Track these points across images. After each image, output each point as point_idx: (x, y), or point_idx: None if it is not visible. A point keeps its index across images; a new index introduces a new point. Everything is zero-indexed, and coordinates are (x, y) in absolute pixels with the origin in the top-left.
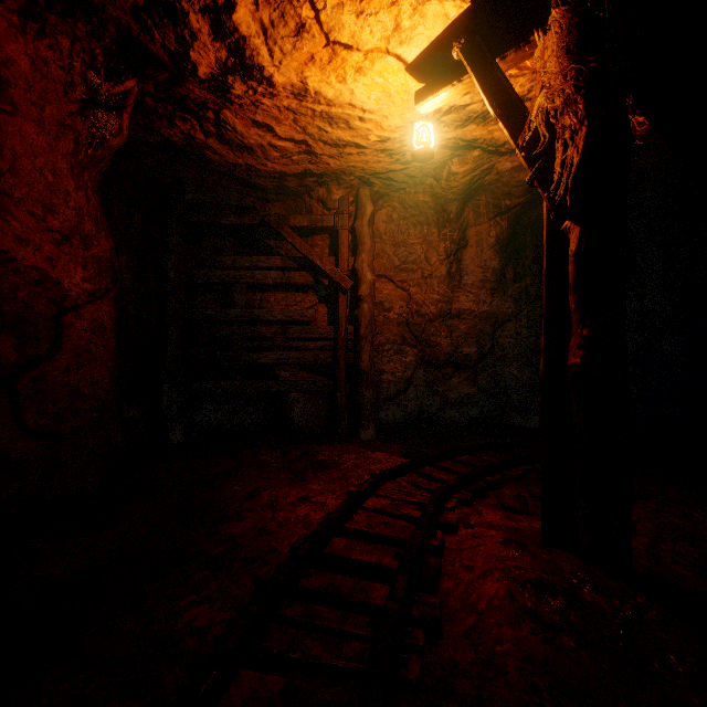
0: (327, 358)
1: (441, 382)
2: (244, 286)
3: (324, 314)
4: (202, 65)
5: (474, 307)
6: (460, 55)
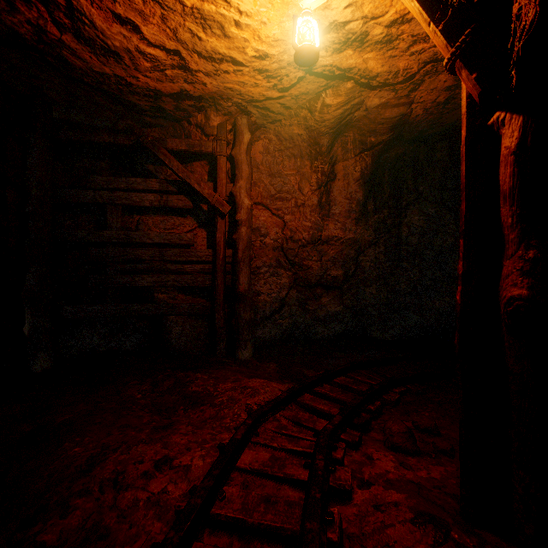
0: (206, 281)
1: (312, 302)
2: (119, 208)
3: (203, 238)
4: None
5: (341, 234)
6: None
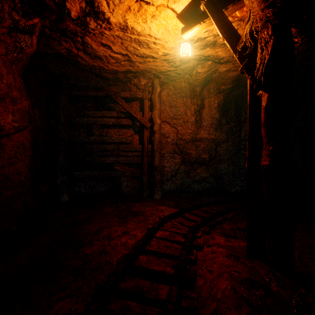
0: (138, 160)
1: (192, 171)
2: (98, 125)
3: (137, 139)
4: (73, 11)
5: (207, 136)
6: (204, 8)
